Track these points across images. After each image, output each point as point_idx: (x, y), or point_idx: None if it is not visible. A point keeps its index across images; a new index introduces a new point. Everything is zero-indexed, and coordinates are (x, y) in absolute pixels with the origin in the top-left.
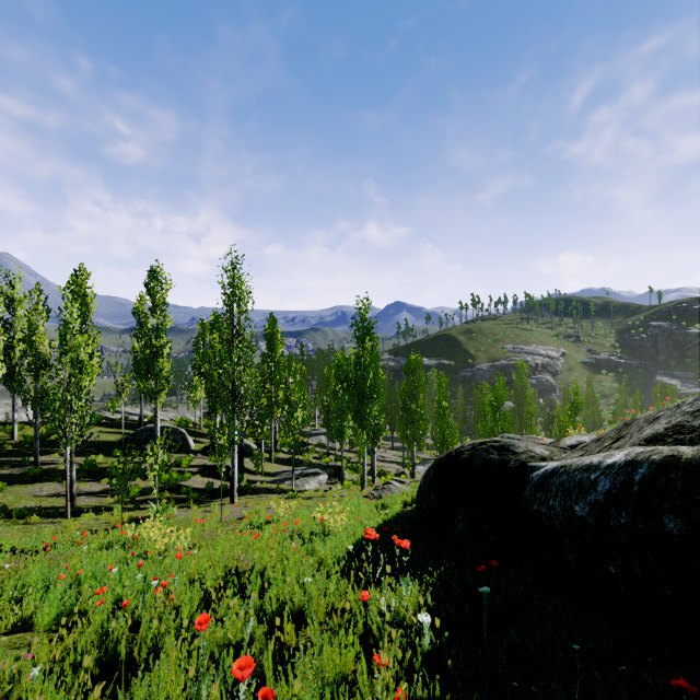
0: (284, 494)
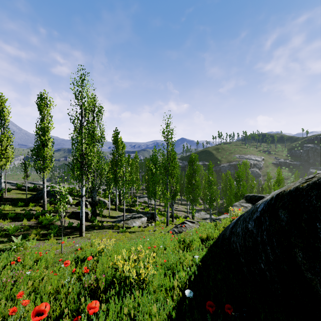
0: (118, 230)
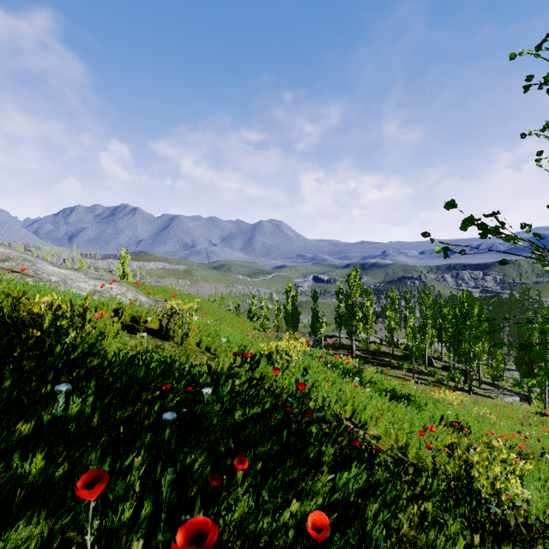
0: (493, 399)
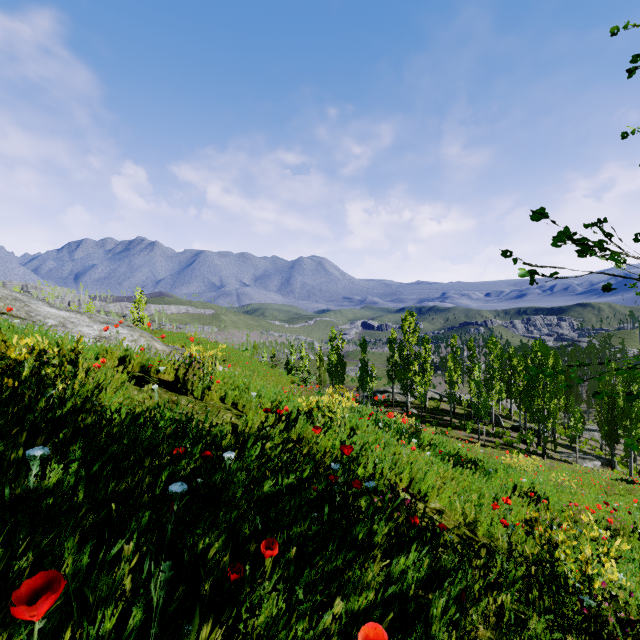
0: (570, 464)
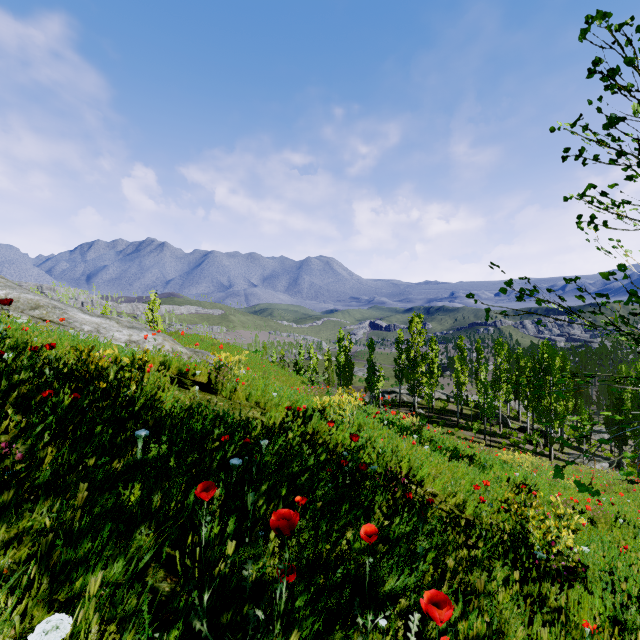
0: (578, 465)
